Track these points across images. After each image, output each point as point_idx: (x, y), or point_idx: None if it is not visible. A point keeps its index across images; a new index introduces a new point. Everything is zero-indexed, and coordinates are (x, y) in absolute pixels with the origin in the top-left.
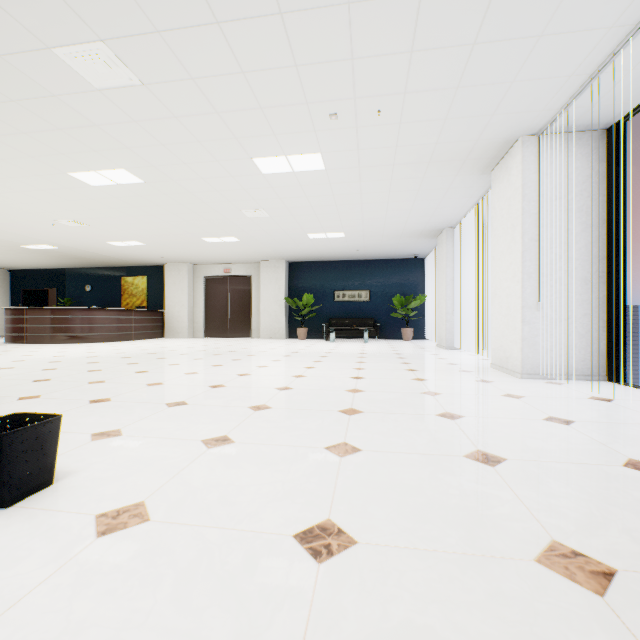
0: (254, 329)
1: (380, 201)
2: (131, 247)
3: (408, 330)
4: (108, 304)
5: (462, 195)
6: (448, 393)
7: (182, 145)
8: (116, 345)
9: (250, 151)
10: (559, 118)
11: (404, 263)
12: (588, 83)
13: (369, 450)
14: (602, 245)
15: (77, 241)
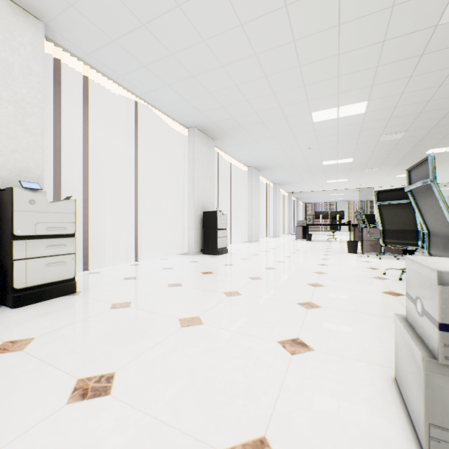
0: None
1: None
2: None
3: None
4: None
5: None
6: None
7: None
8: None
9: None
10: None
11: None
12: None
13: None
14: None
15: None
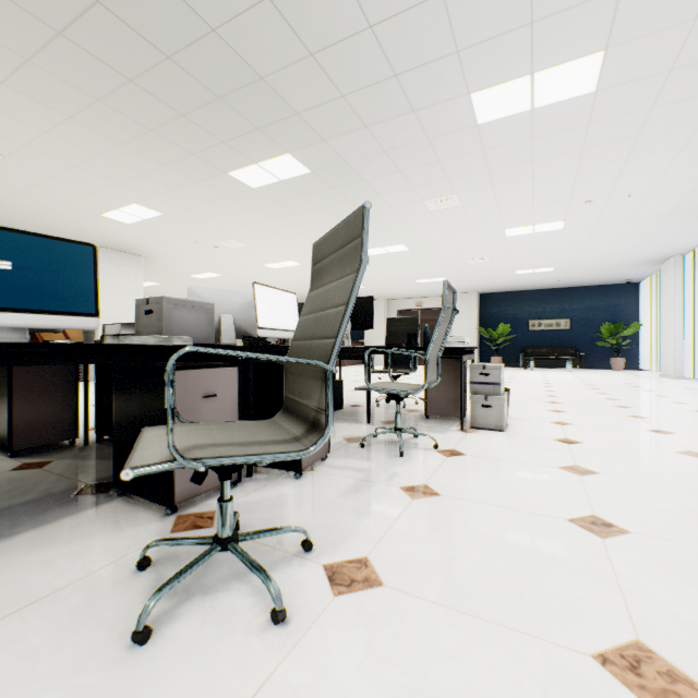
0: None
1: (604, 243)
2: None
3: (618, 360)
4: None
5: None
6: (695, 403)
7: (457, 229)
8: (346, 369)
9: (506, 226)
10: None
11: (612, 289)
12: None
13: (655, 418)
14: None
15: None
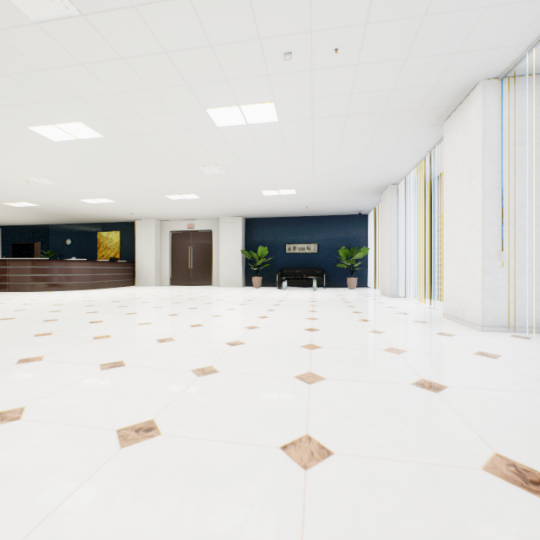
0: (214, 278)
1: (331, 156)
2: (103, 204)
3: (353, 279)
4: (86, 256)
5: (410, 150)
6: (413, 350)
7: (134, 94)
8: (88, 293)
9: (203, 100)
10: (527, 56)
11: (349, 219)
12: None
13: (343, 453)
14: None
15: (53, 199)
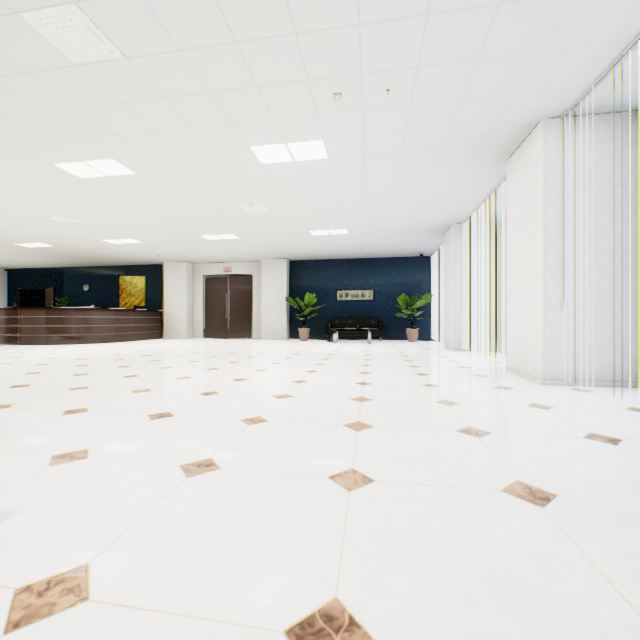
0: (255, 329)
1: (386, 194)
2: (128, 245)
3: (413, 330)
4: (106, 304)
5: (473, 187)
6: (466, 402)
7: (173, 131)
8: (112, 346)
9: (247, 138)
10: (587, 97)
11: (409, 261)
12: (625, 53)
13: (383, 481)
14: (633, 238)
15: (72, 239)
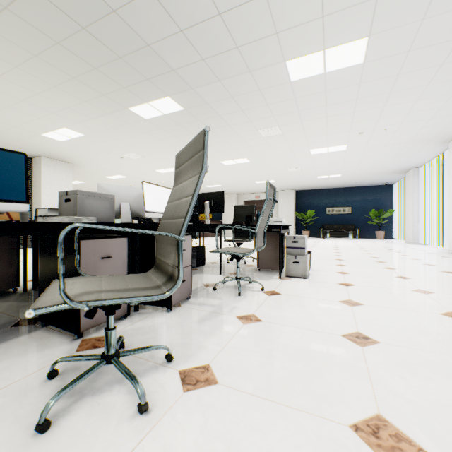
0: None
1: (371, 159)
2: (213, 187)
3: (380, 232)
4: None
5: (427, 153)
6: (425, 259)
7: (280, 148)
8: (210, 239)
9: (311, 147)
10: None
11: (376, 188)
12: None
13: (400, 269)
14: None
15: None
